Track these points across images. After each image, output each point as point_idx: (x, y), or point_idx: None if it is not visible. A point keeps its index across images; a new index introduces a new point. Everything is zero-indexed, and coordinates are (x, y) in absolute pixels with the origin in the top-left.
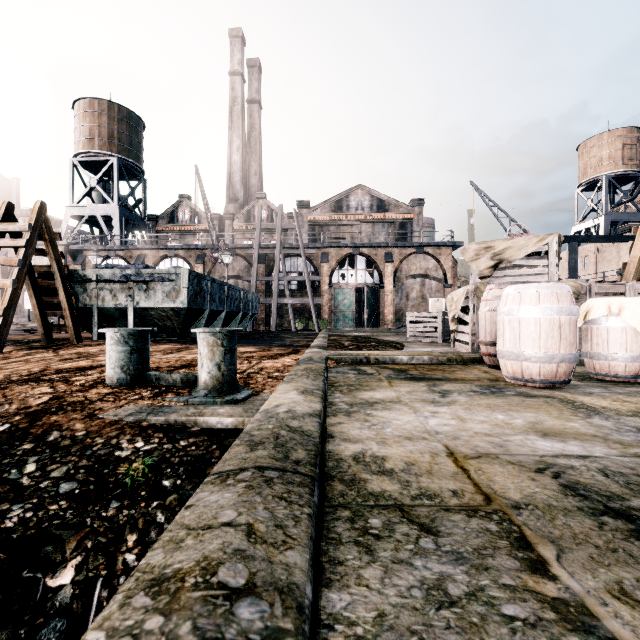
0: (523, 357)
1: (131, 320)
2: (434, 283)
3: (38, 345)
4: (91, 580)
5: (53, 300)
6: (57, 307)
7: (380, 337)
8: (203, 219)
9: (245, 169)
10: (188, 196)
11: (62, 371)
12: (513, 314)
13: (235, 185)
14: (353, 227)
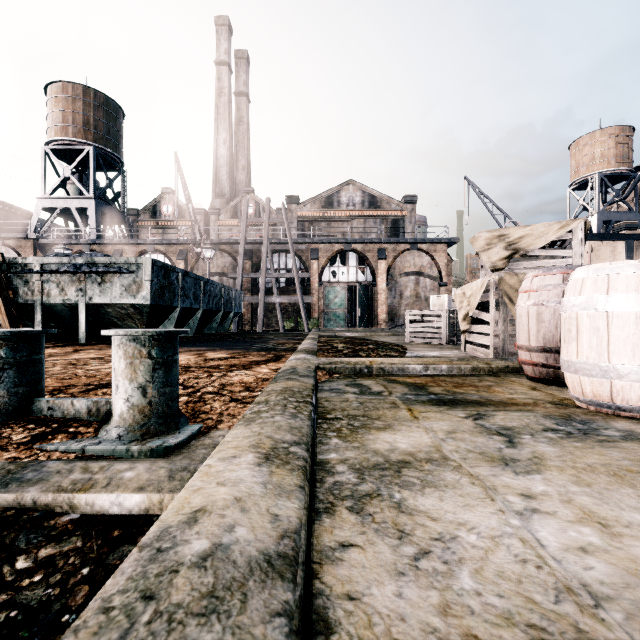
0: (615, 373)
1: (82, 319)
2: (429, 281)
3: None
4: None
5: None
6: None
7: (375, 338)
8: (187, 214)
9: (232, 163)
10: (171, 190)
11: None
12: (597, 307)
13: (221, 179)
14: (344, 224)
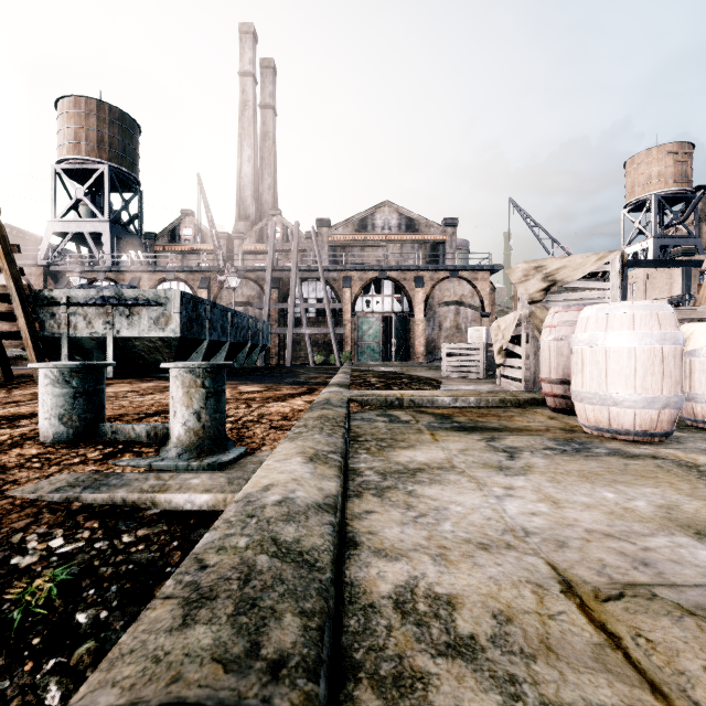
0: (612, 400)
1: (110, 352)
2: (470, 311)
3: None
4: None
5: (12, 328)
6: (17, 336)
7: (411, 372)
8: (209, 238)
9: (257, 182)
10: (192, 212)
11: None
12: (597, 343)
13: (246, 200)
14: (379, 249)
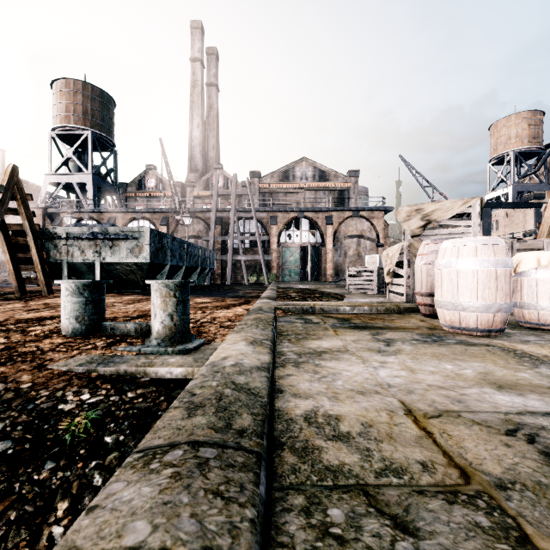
0: (461, 307)
1: (98, 274)
2: (368, 242)
3: (12, 297)
4: None
5: (26, 255)
6: (30, 262)
7: (322, 289)
8: (167, 186)
9: (204, 143)
10: (154, 166)
11: (21, 321)
12: (451, 266)
13: (195, 157)
14: (298, 194)
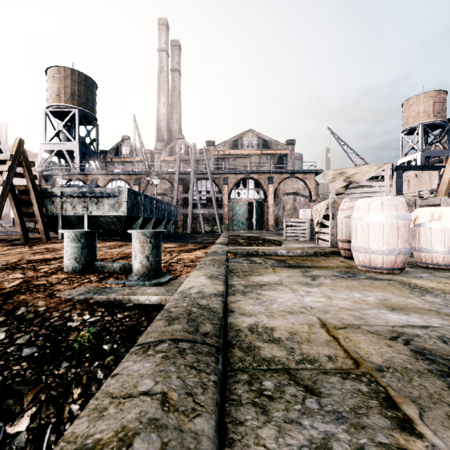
0: (371, 251)
1: (86, 224)
2: (302, 199)
3: (18, 242)
4: (42, 427)
5: (29, 210)
6: (32, 215)
7: (265, 237)
8: (139, 153)
9: (169, 118)
10: (128, 137)
11: (32, 261)
12: (363, 219)
13: (162, 129)
14: (245, 159)
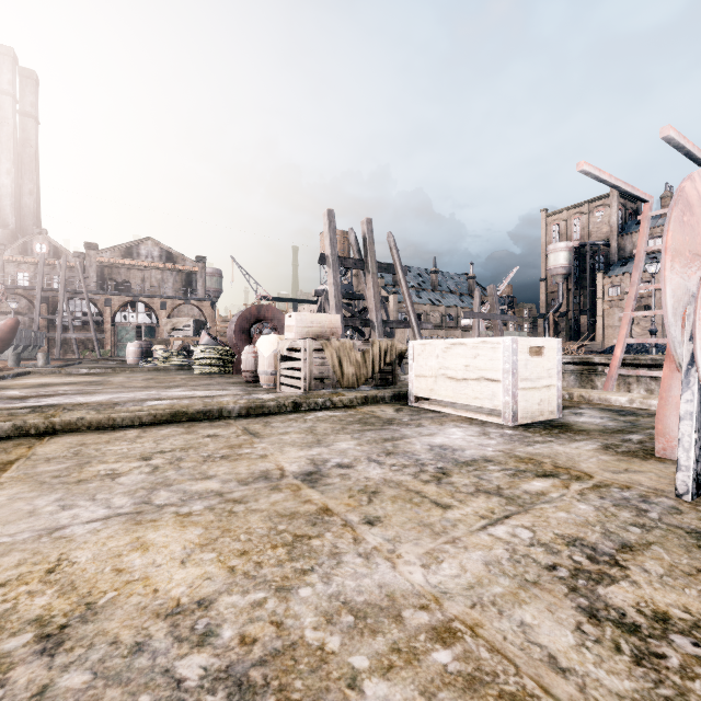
0: (128, 358)
1: None
2: None
3: None
4: None
5: None
6: None
7: None
8: None
9: (18, 193)
10: None
11: None
12: (127, 349)
13: (4, 209)
14: (144, 272)
